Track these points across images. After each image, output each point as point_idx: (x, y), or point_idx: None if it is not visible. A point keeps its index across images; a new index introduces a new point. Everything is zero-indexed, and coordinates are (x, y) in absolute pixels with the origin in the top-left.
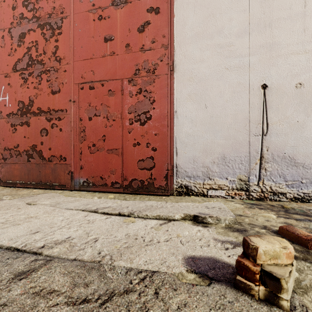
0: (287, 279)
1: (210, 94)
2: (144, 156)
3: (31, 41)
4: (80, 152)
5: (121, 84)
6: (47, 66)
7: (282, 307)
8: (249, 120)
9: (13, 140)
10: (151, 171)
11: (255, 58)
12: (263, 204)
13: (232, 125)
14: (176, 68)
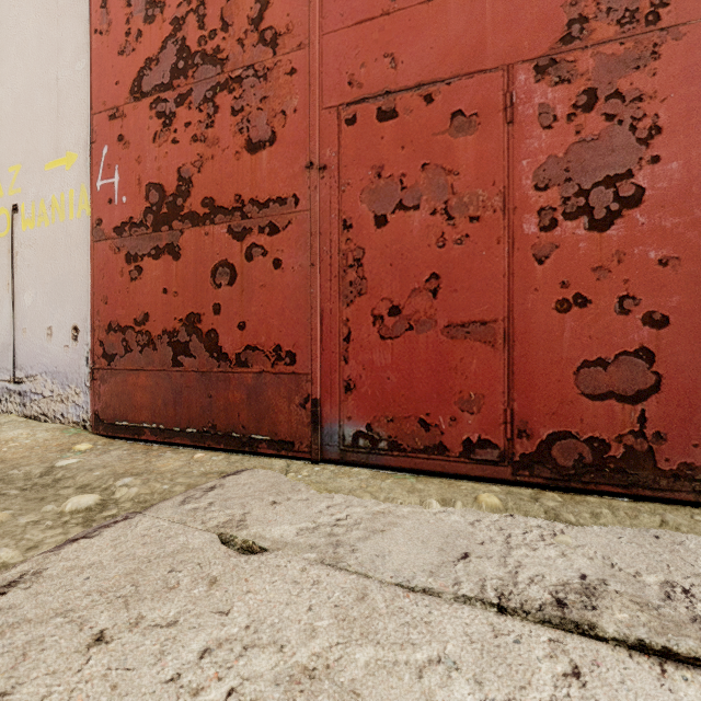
0: None
1: None
2: (606, 348)
3: None
4: (345, 334)
5: (505, 84)
6: (233, 64)
7: None
8: None
9: (132, 301)
10: (641, 407)
11: None
12: None
13: None
14: None
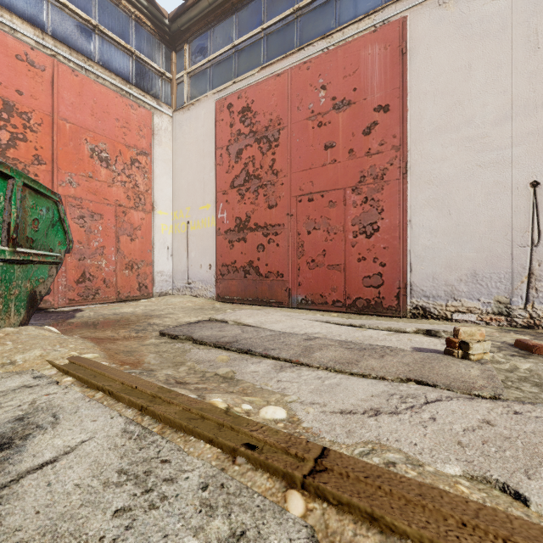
0: (473, 342)
1: (455, 199)
2: (370, 273)
3: (248, 156)
4: (298, 268)
5: (343, 193)
6: (264, 180)
7: (470, 359)
8: (512, 227)
9: (230, 256)
10: (379, 290)
11: (521, 150)
12: (529, 331)
13: (487, 234)
14: (410, 171)
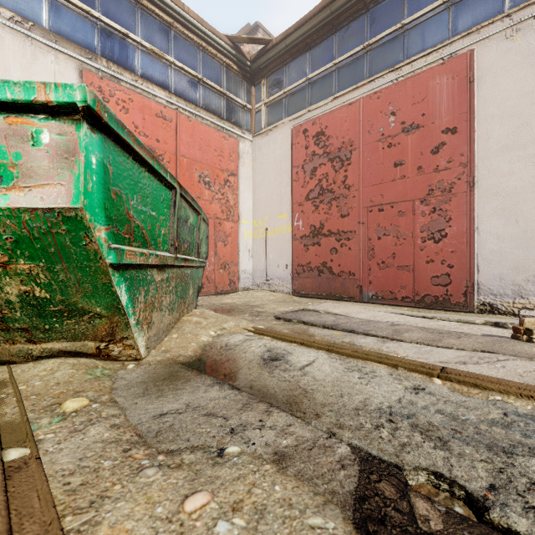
0: None
1: (522, 208)
2: (438, 273)
3: (322, 173)
4: (369, 268)
5: (412, 204)
6: (337, 193)
7: (533, 342)
8: None
9: (305, 258)
10: (446, 288)
11: None
12: None
13: None
14: (477, 184)
